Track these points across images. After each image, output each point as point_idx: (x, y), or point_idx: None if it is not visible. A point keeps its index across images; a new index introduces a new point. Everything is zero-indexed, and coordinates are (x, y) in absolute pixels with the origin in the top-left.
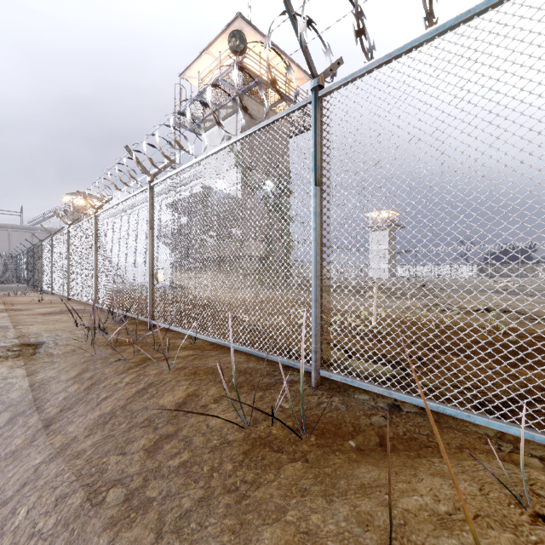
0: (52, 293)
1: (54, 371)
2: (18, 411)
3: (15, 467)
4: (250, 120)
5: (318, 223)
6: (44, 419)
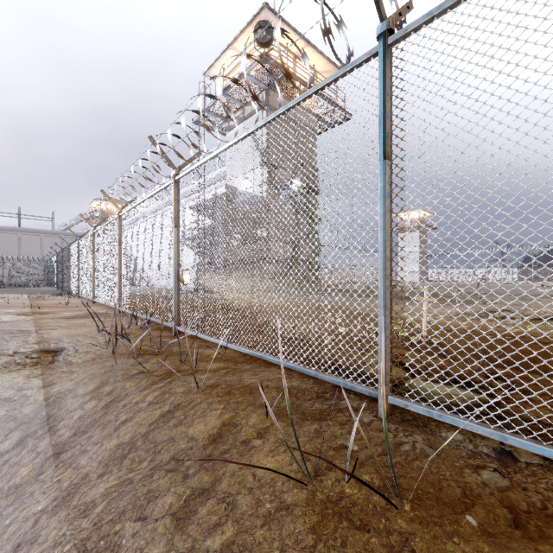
0: (79, 296)
1: (71, 383)
2: (29, 431)
3: (15, 510)
4: None
5: (387, 207)
6: (55, 444)
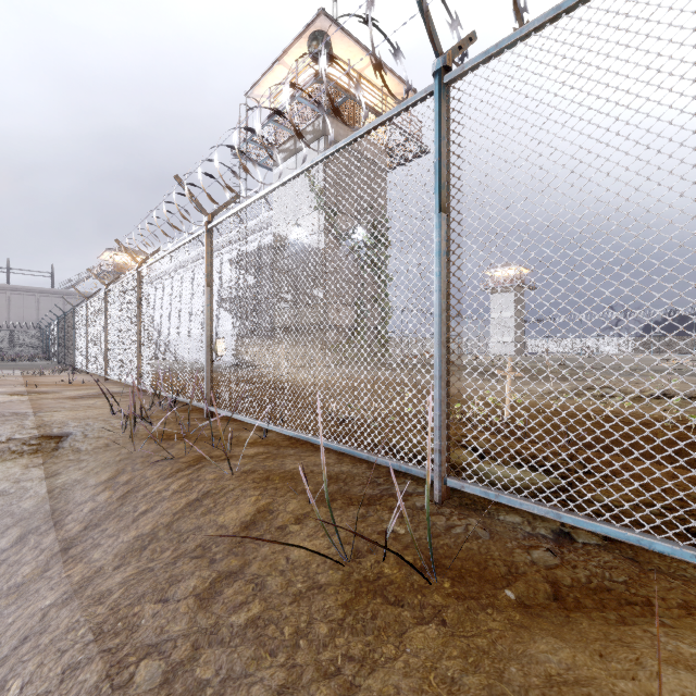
0: (86, 372)
1: (80, 473)
2: (30, 527)
3: (18, 608)
4: None
5: (443, 266)
6: (63, 539)
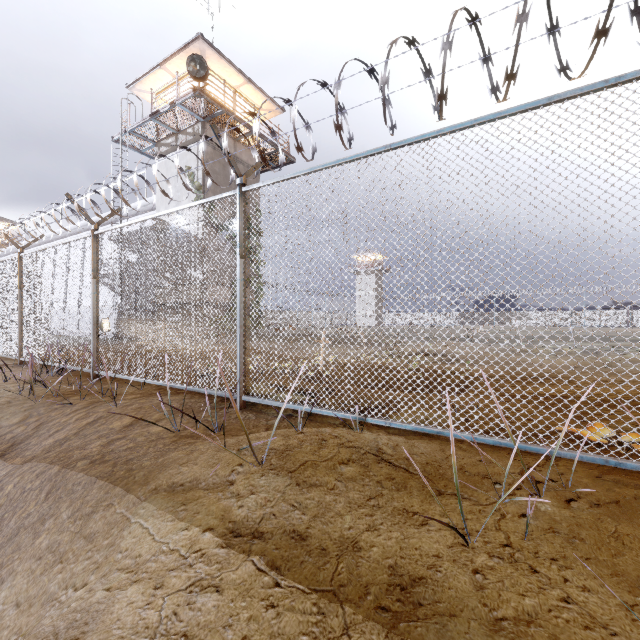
0: None
1: None
2: None
3: None
4: (214, 151)
5: (241, 286)
6: None
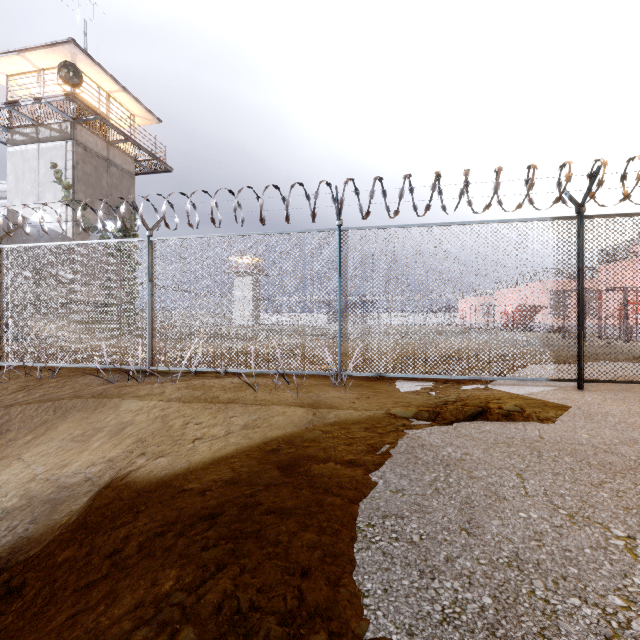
0: None
1: None
2: None
3: None
4: (85, 153)
5: (150, 299)
6: None
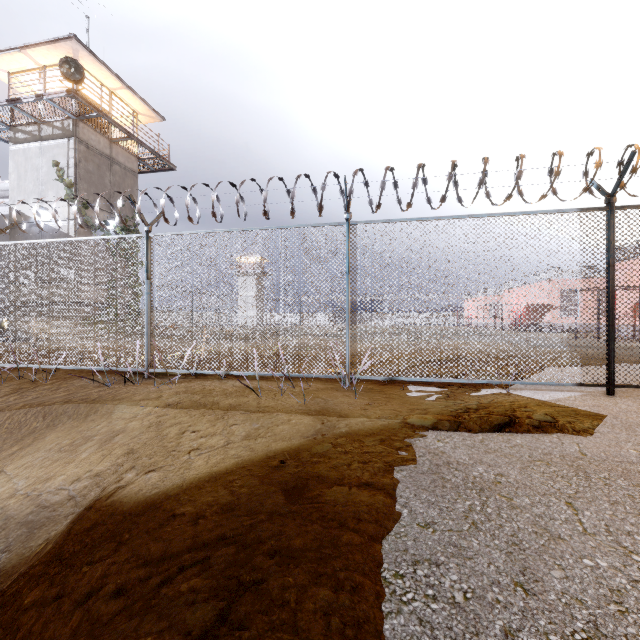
0: None
1: None
2: None
3: None
4: (88, 150)
5: (149, 298)
6: None
